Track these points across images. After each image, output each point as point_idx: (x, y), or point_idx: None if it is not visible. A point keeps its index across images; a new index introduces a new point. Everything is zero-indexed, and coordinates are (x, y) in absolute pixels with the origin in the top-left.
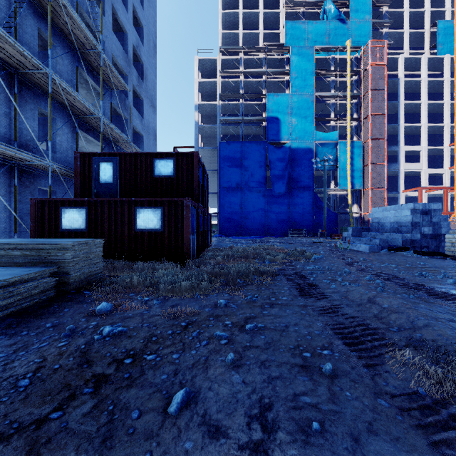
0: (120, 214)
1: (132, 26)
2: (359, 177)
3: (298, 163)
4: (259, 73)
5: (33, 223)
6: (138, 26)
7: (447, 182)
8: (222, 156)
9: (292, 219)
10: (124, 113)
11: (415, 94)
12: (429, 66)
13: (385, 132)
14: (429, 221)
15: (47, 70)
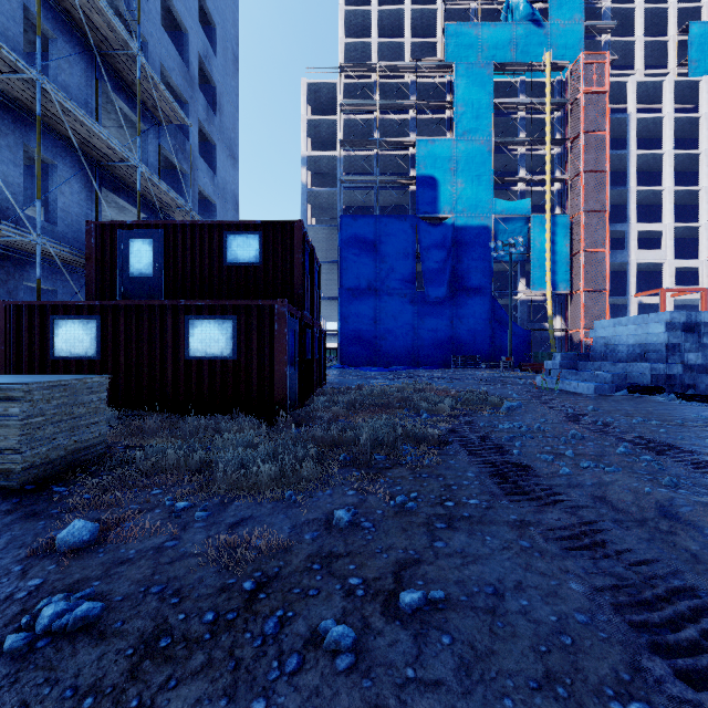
0: (158, 328)
1: (196, 21)
2: (564, 273)
3: (467, 250)
4: (404, 106)
5: (1, 345)
6: (208, 25)
7: (705, 281)
8: (345, 239)
9: (457, 340)
10: (182, 165)
11: (652, 140)
12: (677, 95)
13: (606, 200)
14: (696, 342)
15: (33, 73)
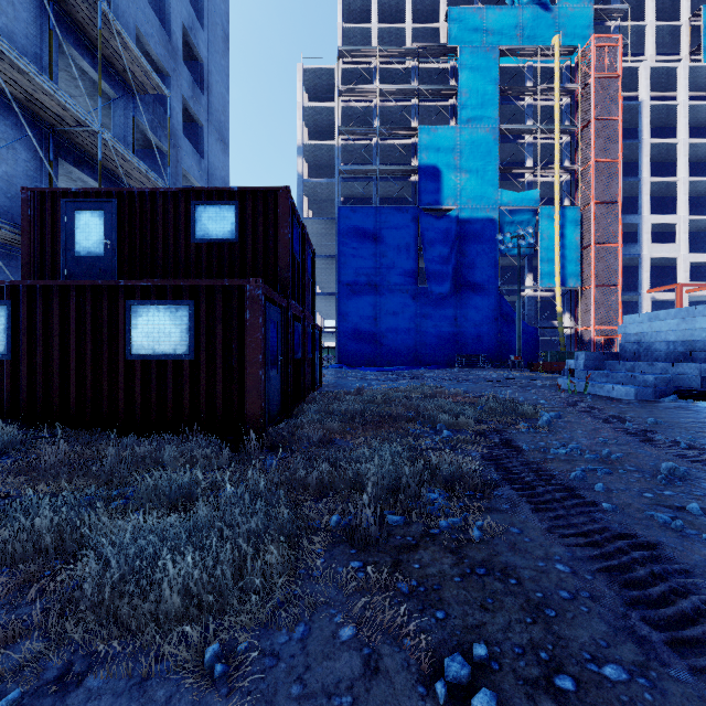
0: (89, 317)
1: None
2: (574, 268)
3: (472, 243)
4: (406, 93)
5: None
6: None
7: None
8: (343, 231)
9: (461, 338)
10: (163, 143)
11: (664, 130)
12: (690, 82)
13: (618, 190)
14: None
15: None
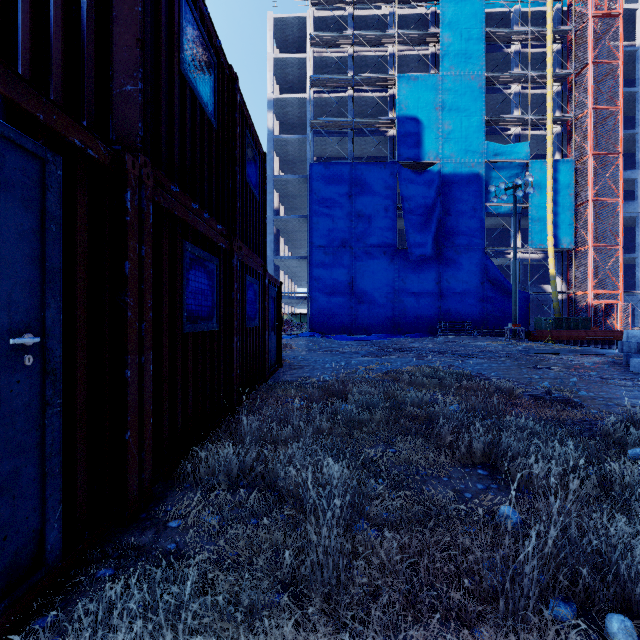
0: None
1: None
2: (568, 226)
3: (455, 201)
4: (383, 40)
5: None
6: None
7: None
8: (316, 189)
9: (444, 304)
10: None
11: None
12: None
13: (619, 140)
14: None
15: None
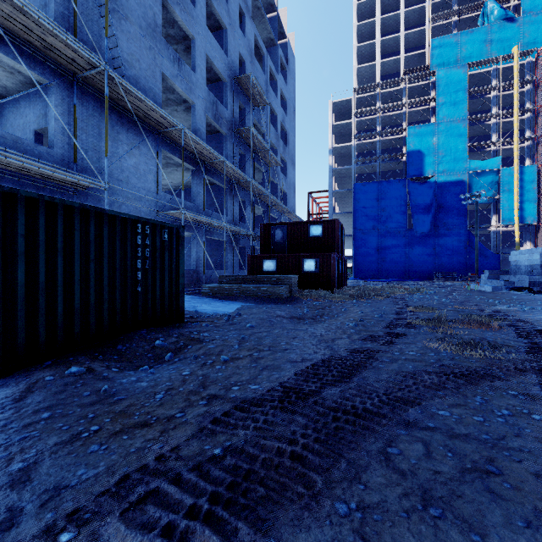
0: (294, 262)
1: (279, 106)
2: (532, 209)
3: (446, 198)
4: (399, 106)
5: (248, 268)
6: (282, 100)
7: None
8: (357, 198)
9: (438, 261)
10: (275, 180)
11: None
12: None
13: None
14: None
15: (250, 180)
